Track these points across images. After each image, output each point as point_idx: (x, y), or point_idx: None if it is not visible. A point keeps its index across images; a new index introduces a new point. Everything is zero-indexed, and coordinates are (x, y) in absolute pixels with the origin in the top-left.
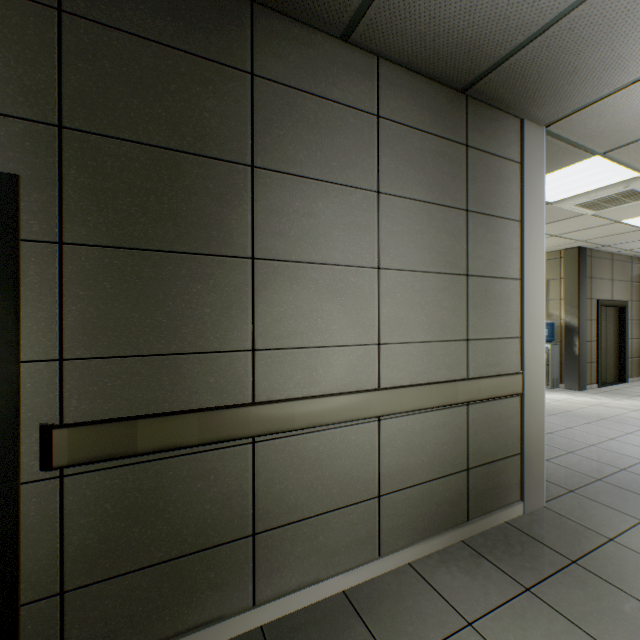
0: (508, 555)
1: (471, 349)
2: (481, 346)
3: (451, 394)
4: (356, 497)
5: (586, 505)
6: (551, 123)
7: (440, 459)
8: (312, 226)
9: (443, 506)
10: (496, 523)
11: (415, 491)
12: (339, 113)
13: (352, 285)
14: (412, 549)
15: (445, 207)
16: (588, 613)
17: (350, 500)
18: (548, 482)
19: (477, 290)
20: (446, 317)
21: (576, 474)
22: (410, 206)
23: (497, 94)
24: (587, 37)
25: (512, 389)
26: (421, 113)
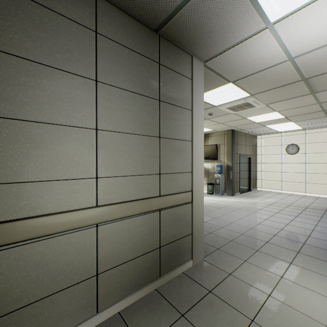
0: (178, 294)
1: (162, 179)
2: (168, 177)
3: (148, 206)
4: (78, 279)
5: (223, 256)
6: (206, 61)
7: (142, 244)
8: (38, 96)
9: (144, 271)
10: (177, 274)
11: (124, 266)
12: (63, 22)
13: (75, 139)
14: (122, 302)
15: (145, 97)
16: (210, 324)
17: (73, 282)
18: (209, 245)
19: (166, 146)
20: (146, 161)
21: (222, 239)
22: (121, 93)
23: (175, 37)
24: (212, 9)
25: (186, 200)
26: (129, 38)
